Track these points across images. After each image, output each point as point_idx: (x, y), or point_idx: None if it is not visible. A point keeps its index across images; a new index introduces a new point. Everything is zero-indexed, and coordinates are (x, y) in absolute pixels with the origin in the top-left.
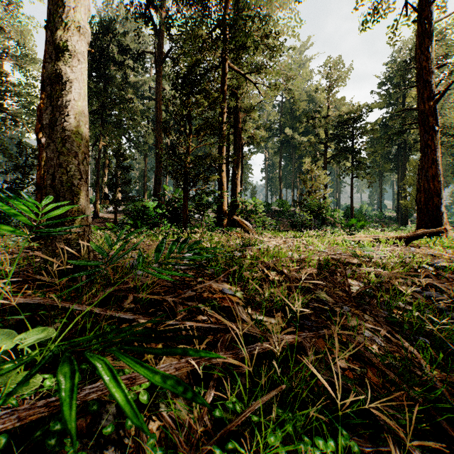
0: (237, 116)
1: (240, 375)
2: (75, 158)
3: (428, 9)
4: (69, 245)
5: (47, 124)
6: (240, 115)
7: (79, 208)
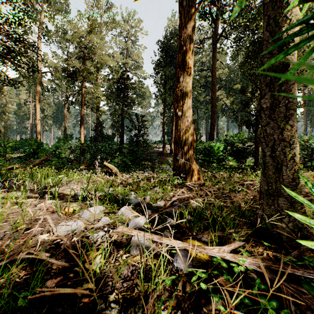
0: None
1: None
2: (295, 132)
3: None
4: (292, 207)
5: (267, 107)
6: None
7: (298, 175)
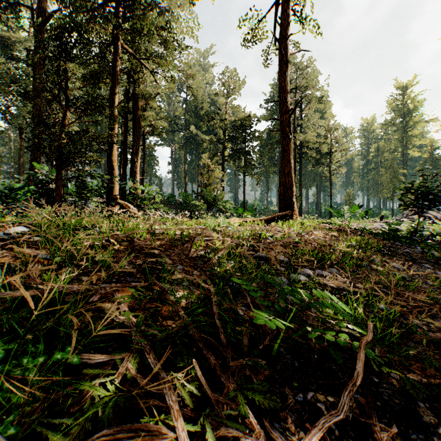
0: (136, 102)
1: None
2: None
3: (285, 42)
4: None
5: None
6: (139, 102)
7: None
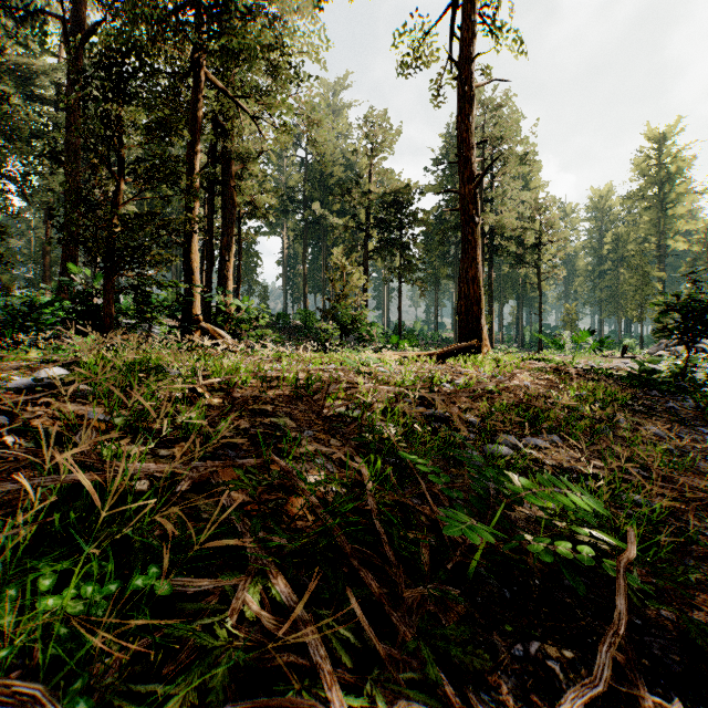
0: (228, 167)
1: (4, 526)
2: None
3: (469, 67)
4: None
5: None
6: (233, 165)
7: None
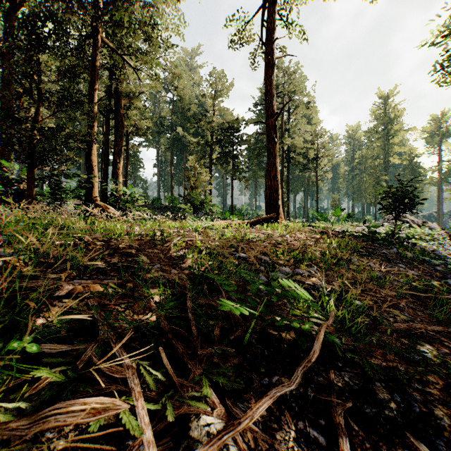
0: (118, 100)
1: None
2: None
3: (271, 46)
4: None
5: None
6: (122, 100)
7: None
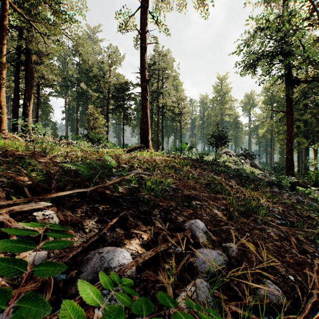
0: (28, 56)
1: None
2: None
3: (144, 35)
4: None
5: None
6: (32, 56)
7: None
